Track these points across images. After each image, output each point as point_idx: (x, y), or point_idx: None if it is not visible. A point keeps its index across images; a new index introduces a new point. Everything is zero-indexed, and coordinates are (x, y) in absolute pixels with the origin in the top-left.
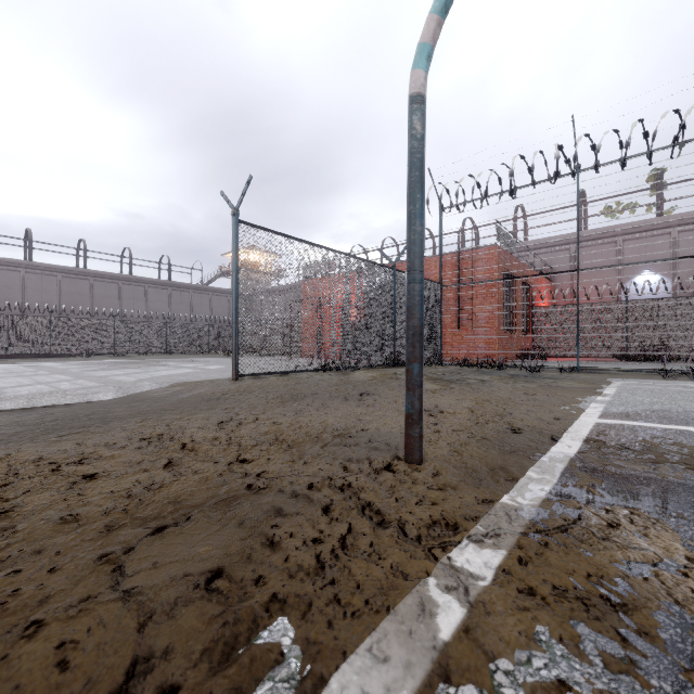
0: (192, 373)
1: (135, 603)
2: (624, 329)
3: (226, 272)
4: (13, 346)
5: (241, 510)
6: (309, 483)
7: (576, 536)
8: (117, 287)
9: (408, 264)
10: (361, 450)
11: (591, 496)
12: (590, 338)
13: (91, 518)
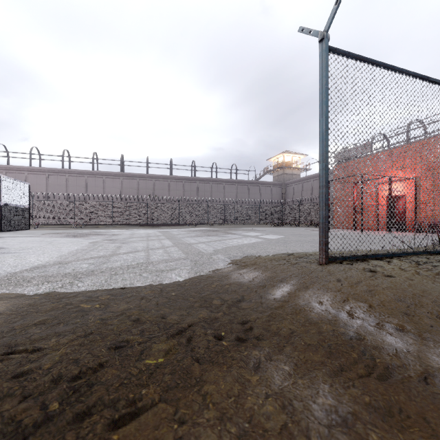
0: (257, 244)
1: None
2: None
3: (269, 171)
4: (163, 219)
5: None
6: None
7: None
8: (209, 186)
9: None
10: None
11: None
12: None
13: None
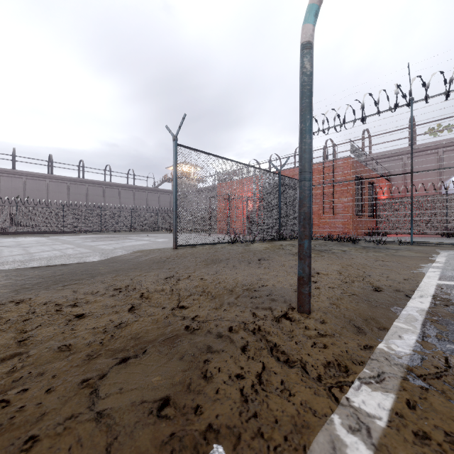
0: (147, 244)
1: (104, 425)
2: (444, 214)
3: (168, 179)
4: (41, 226)
5: (181, 346)
6: (229, 326)
7: (451, 383)
8: (102, 190)
9: (300, 167)
10: (264, 301)
11: (453, 346)
12: (418, 221)
13: (79, 348)
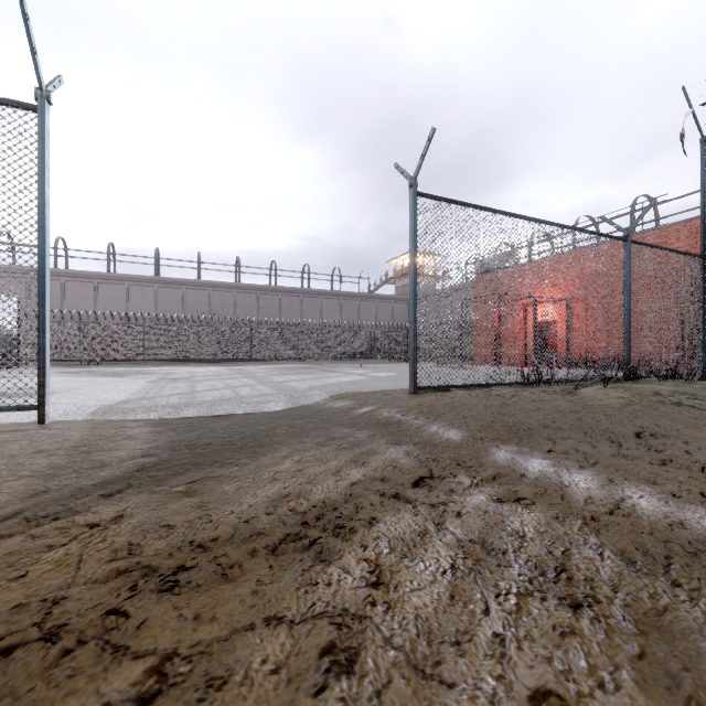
0: (361, 381)
1: None
2: None
3: (390, 279)
4: (227, 352)
5: None
6: None
7: None
8: (299, 300)
9: None
10: None
11: None
12: None
13: None
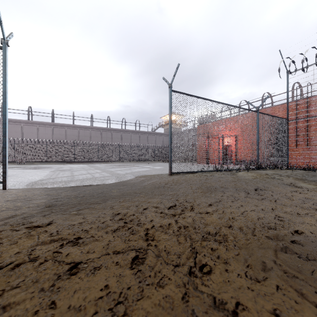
0: (148, 170)
1: None
2: None
3: (161, 125)
4: (87, 158)
5: None
6: None
7: None
8: (120, 134)
9: None
10: None
11: None
12: None
13: None
